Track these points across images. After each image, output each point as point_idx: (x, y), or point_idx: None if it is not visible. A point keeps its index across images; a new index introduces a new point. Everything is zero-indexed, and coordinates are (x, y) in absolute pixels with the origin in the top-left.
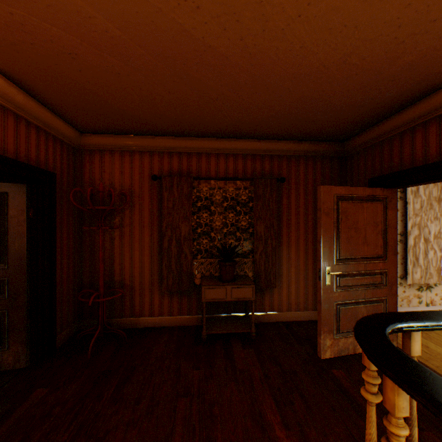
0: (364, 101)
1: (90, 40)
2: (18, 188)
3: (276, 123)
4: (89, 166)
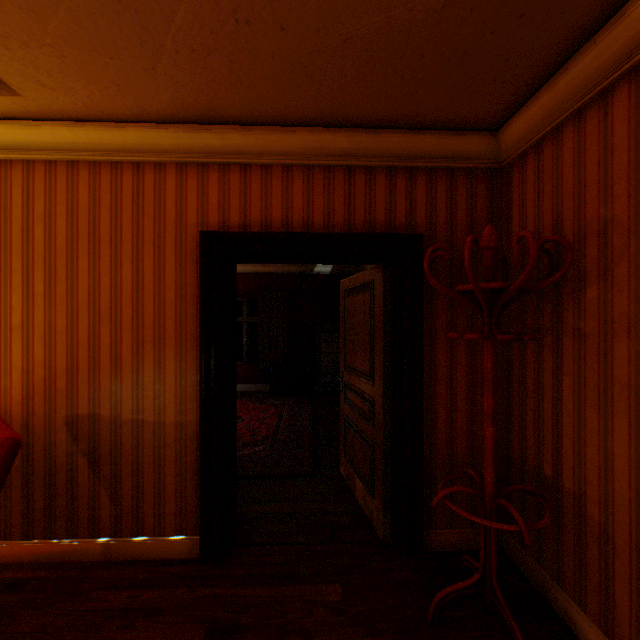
0: None
1: None
2: (378, 272)
3: None
4: (516, 196)
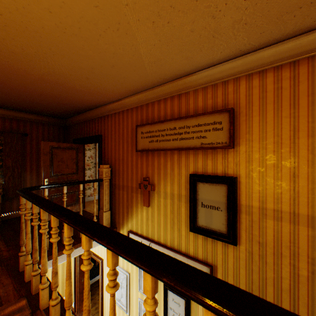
0: (61, 108)
1: None
2: None
3: (17, 105)
4: None
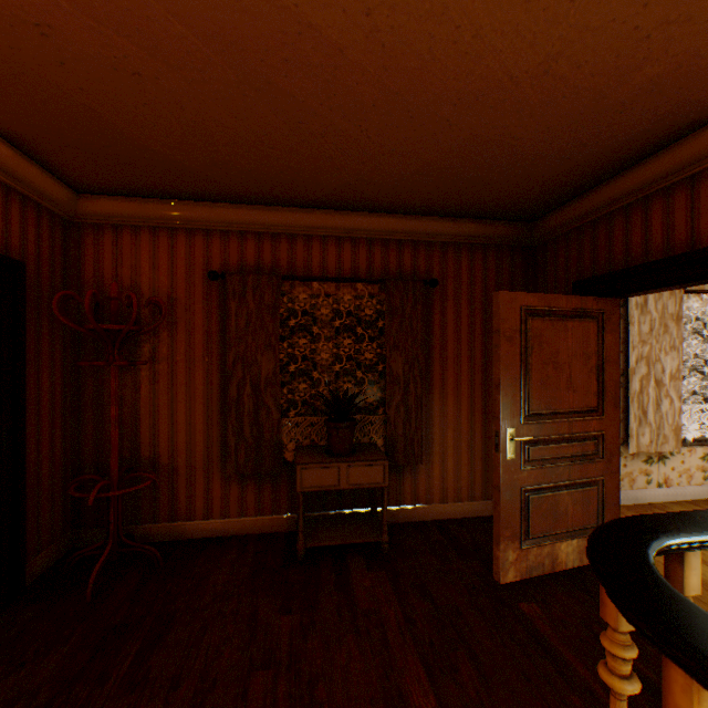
0: (571, 148)
1: None
2: None
3: (424, 184)
4: (93, 254)
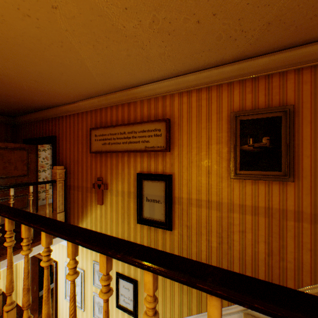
0: (9, 106)
1: None
2: None
3: None
4: None
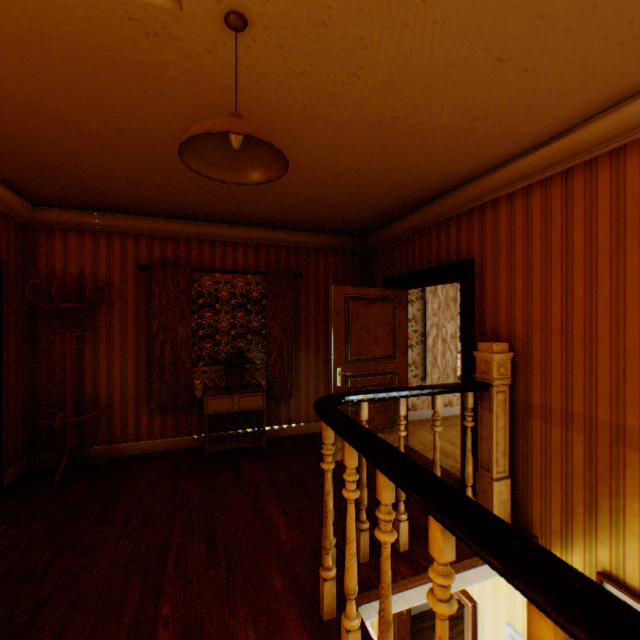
0: (368, 206)
1: (79, 134)
2: None
3: (289, 215)
4: (46, 249)
